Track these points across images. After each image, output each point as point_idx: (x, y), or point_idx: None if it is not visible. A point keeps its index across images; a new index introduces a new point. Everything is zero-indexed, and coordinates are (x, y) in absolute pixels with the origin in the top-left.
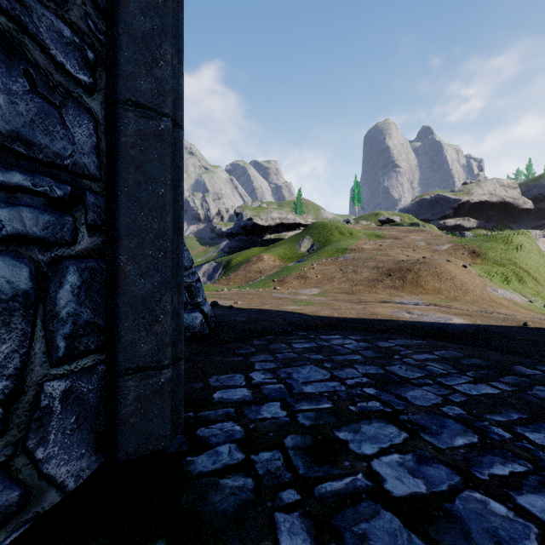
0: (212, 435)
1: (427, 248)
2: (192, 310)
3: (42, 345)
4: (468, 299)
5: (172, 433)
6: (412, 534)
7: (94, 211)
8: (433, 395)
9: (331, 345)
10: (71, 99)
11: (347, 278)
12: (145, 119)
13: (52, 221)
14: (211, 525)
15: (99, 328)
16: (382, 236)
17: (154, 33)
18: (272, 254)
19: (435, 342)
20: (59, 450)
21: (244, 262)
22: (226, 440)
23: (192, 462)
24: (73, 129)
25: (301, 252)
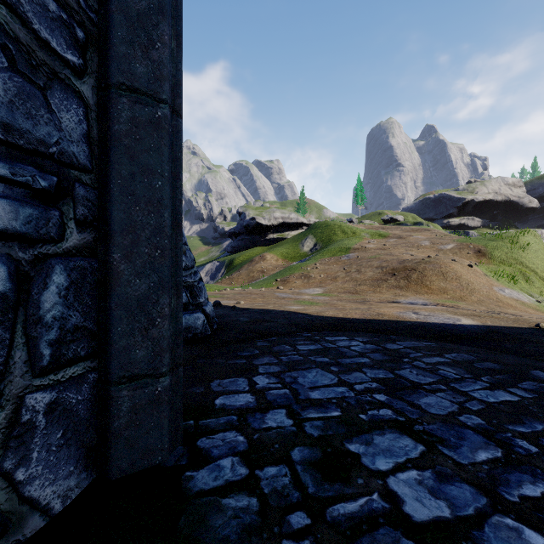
0: (213, 446)
1: (431, 247)
2: (194, 310)
3: (23, 353)
4: (475, 299)
5: (170, 445)
6: None
7: (84, 205)
8: (449, 402)
9: (337, 347)
10: (58, 80)
11: (351, 277)
12: (140, 105)
13: (35, 215)
14: None
15: (90, 332)
16: (386, 235)
17: (150, 12)
18: (275, 253)
19: (445, 344)
20: (43, 469)
21: (247, 262)
22: (228, 453)
23: (191, 478)
24: (60, 113)
25: (303, 251)
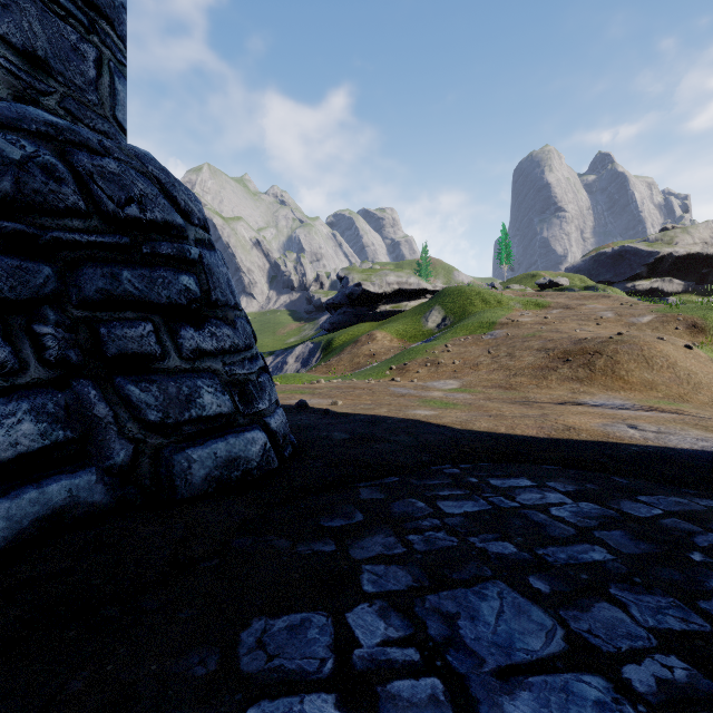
0: None
1: (617, 320)
2: (247, 426)
3: None
4: (704, 399)
5: None
6: None
7: None
8: None
9: (521, 508)
10: None
11: (500, 364)
12: None
13: None
14: None
15: None
16: (545, 305)
17: None
18: (389, 331)
19: None
20: None
21: (350, 343)
22: None
23: None
24: None
25: (427, 328)
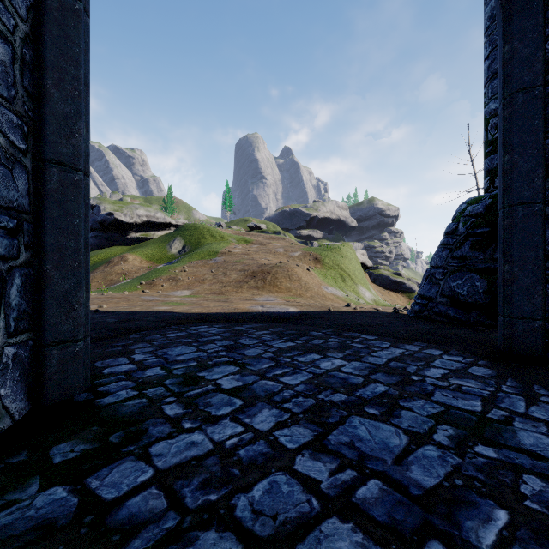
0: (111, 389)
1: (284, 254)
2: None
3: (4, 323)
4: (309, 295)
5: (83, 386)
6: (231, 397)
7: (27, 235)
8: (260, 350)
9: (199, 332)
10: (17, 162)
11: (218, 279)
12: (65, 173)
13: (8, 244)
14: (125, 417)
15: (29, 315)
16: (250, 241)
17: (72, 115)
18: (139, 254)
19: (273, 324)
20: (11, 392)
21: (103, 263)
22: (122, 389)
23: (100, 401)
24: (18, 182)
25: (171, 253)
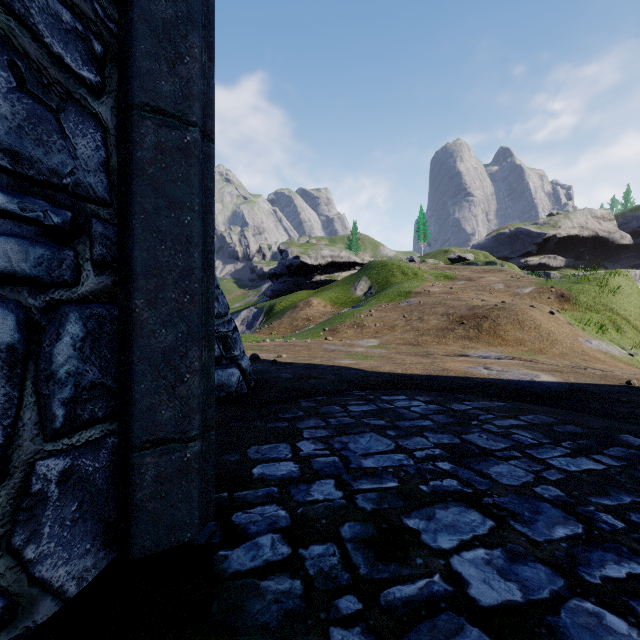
0: (251, 522)
1: (506, 291)
2: (228, 365)
3: (33, 413)
4: (557, 352)
5: (201, 520)
6: None
7: (102, 244)
8: (523, 471)
9: (395, 408)
10: (72, 101)
11: (412, 326)
12: (166, 129)
13: (46, 256)
14: None
15: (108, 390)
16: (453, 277)
17: (178, 22)
18: (323, 298)
19: (520, 405)
20: (56, 546)
21: (290, 308)
22: (267, 529)
23: (225, 558)
24: (75, 139)
25: (356, 296)
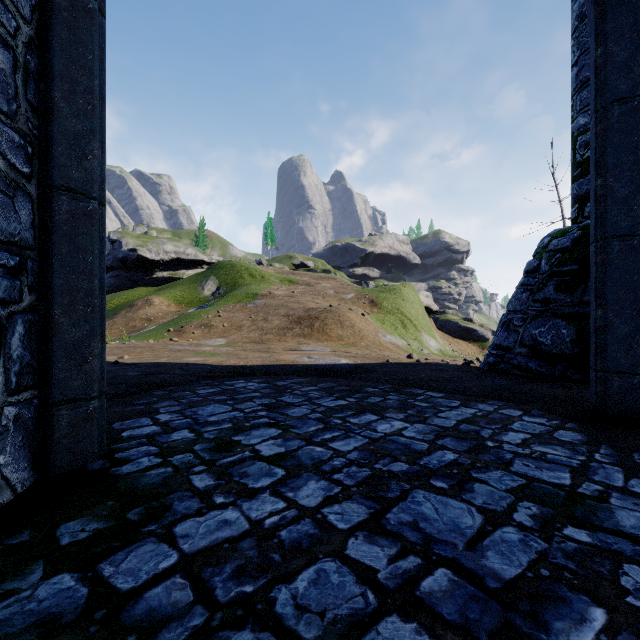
0: (130, 455)
1: (335, 296)
2: None
3: (3, 379)
4: (364, 344)
5: (98, 452)
6: (271, 466)
7: (31, 274)
8: (306, 410)
9: (235, 388)
10: (19, 189)
11: (258, 326)
12: (76, 201)
13: (8, 285)
14: (146, 489)
15: (34, 369)
16: (295, 281)
17: (84, 133)
18: (166, 297)
19: (322, 379)
20: (12, 460)
21: (125, 307)
22: (144, 456)
23: (118, 470)
24: (20, 212)
25: (204, 296)
